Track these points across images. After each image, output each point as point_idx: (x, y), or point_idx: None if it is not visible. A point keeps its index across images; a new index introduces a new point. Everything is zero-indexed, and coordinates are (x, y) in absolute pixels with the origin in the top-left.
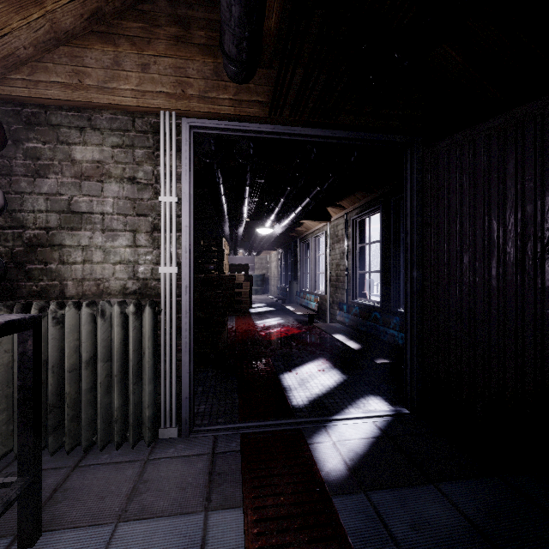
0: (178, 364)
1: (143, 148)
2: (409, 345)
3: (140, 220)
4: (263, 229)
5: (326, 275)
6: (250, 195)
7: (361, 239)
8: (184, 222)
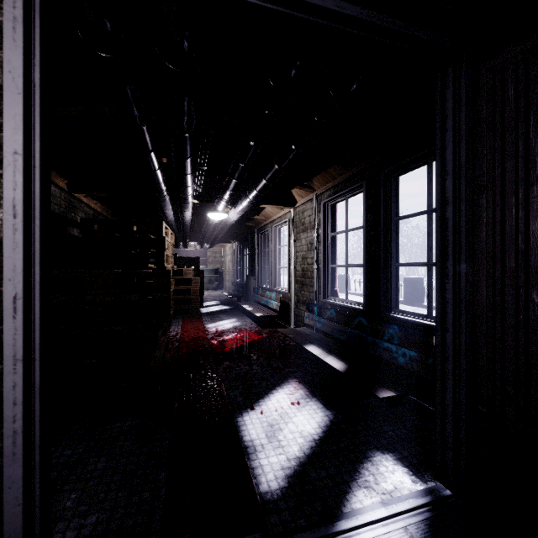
0: None
1: None
2: (451, 384)
3: None
4: (215, 213)
5: (289, 270)
6: (193, 154)
7: (334, 227)
8: (7, 142)
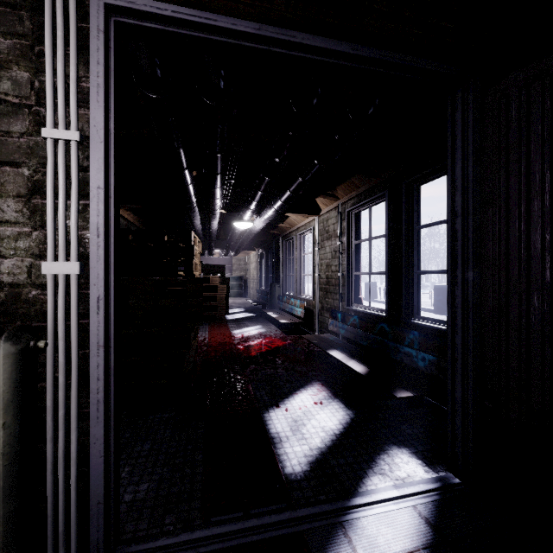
0: (84, 442)
1: (11, 36)
2: (460, 381)
3: (3, 171)
4: (241, 222)
5: (314, 277)
6: (223, 170)
7: (357, 235)
8: (93, 180)
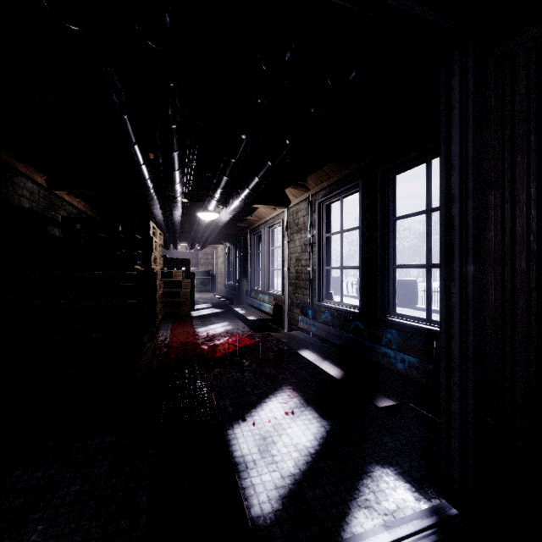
0: None
1: None
2: (458, 394)
3: None
4: (206, 213)
5: (283, 272)
6: (180, 147)
7: (328, 228)
8: None
